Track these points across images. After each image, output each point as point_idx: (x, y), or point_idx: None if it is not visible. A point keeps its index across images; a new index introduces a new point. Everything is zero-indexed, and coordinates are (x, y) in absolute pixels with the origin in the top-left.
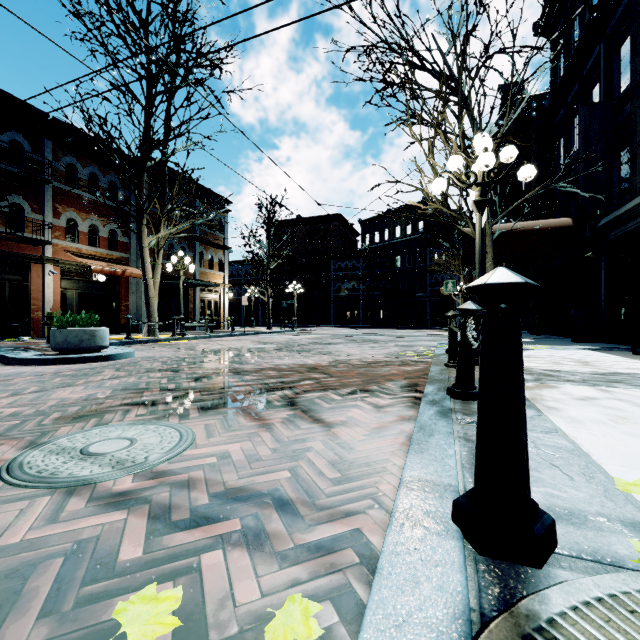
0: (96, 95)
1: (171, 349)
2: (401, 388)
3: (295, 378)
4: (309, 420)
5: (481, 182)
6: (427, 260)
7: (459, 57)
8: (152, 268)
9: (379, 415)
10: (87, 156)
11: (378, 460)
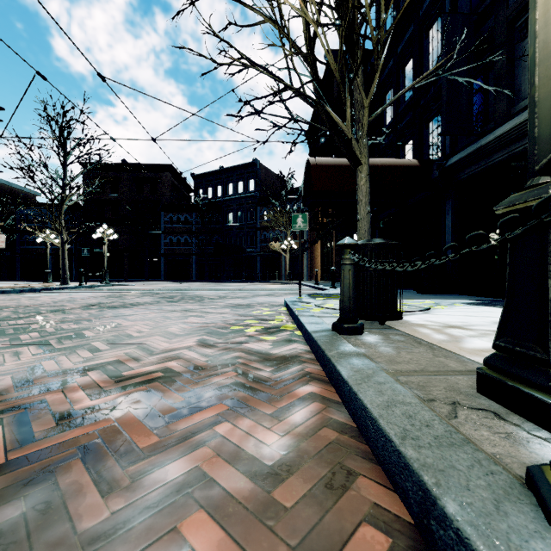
0: None
1: None
2: None
3: None
4: None
5: None
6: (257, 218)
7: None
8: None
9: None
10: None
11: None
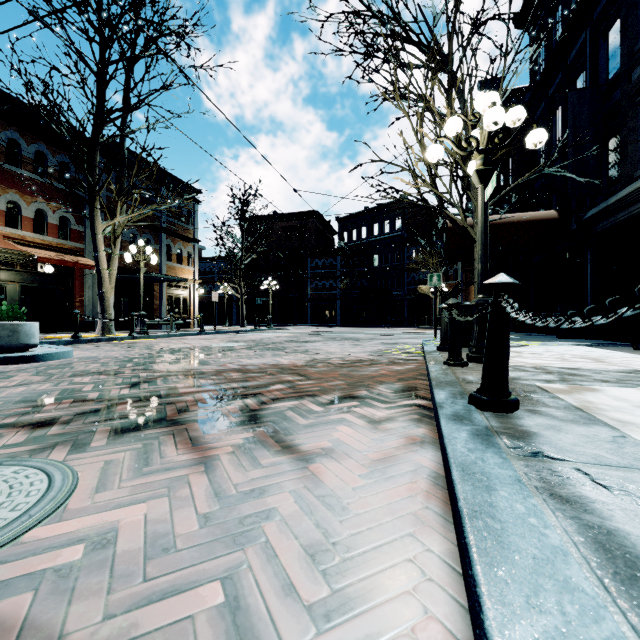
0: (13, 28)
1: (123, 348)
2: (397, 393)
3: (263, 381)
4: (275, 448)
5: (484, 148)
6: (404, 259)
7: (445, 34)
8: (108, 258)
9: (378, 436)
10: (32, 132)
11: (395, 538)
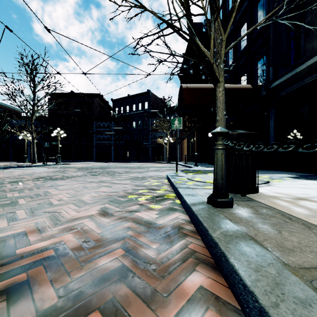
0: None
1: None
2: None
3: None
4: None
5: None
6: (149, 124)
7: None
8: None
9: None
10: None
11: None
